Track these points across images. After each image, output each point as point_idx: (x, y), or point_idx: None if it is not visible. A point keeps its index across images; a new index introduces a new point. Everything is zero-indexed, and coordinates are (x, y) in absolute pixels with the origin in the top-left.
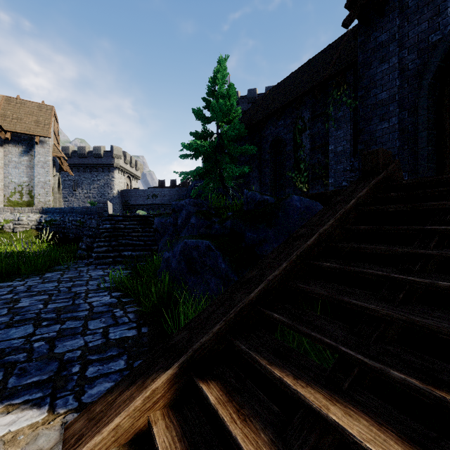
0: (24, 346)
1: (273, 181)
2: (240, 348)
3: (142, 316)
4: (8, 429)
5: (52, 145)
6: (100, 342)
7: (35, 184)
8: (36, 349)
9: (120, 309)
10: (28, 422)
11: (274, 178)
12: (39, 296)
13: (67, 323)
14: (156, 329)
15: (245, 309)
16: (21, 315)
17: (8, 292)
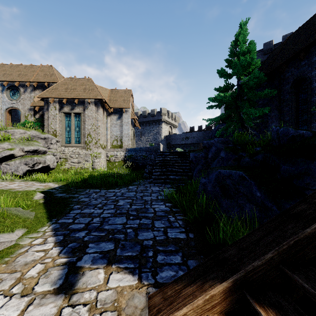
0: (123, 230)
1: (295, 118)
2: (300, 285)
3: (187, 224)
4: (118, 284)
5: (130, 112)
6: (162, 237)
7: (123, 135)
8: (128, 234)
9: (172, 216)
10: (128, 283)
11: (296, 115)
12: (127, 199)
13: (143, 220)
14: (199, 237)
15: (300, 243)
16: (120, 210)
17: (113, 195)
